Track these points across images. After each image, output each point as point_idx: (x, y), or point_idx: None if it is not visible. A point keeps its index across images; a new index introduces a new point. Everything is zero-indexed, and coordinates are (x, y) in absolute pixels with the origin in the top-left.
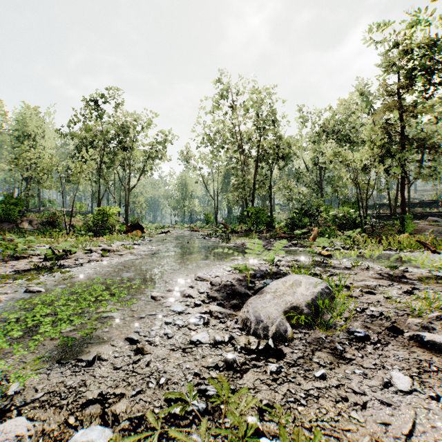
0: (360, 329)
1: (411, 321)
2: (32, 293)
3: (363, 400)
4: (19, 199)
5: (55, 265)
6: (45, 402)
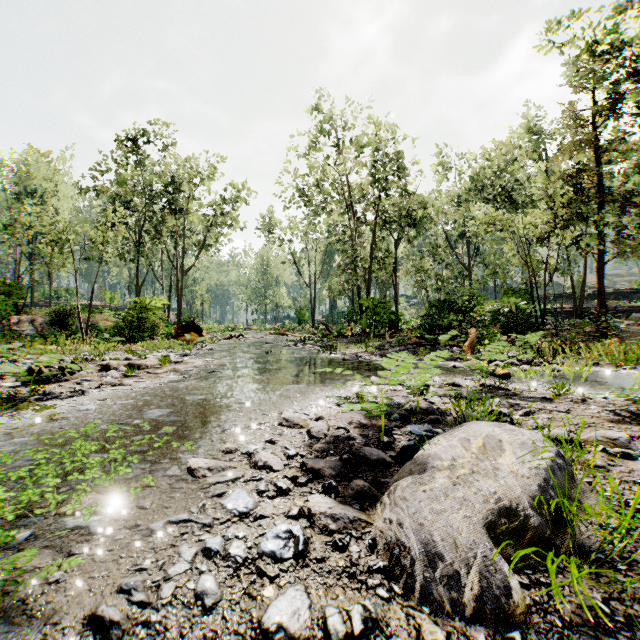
0: None
1: None
2: None
3: None
4: (14, 287)
5: (35, 394)
6: None
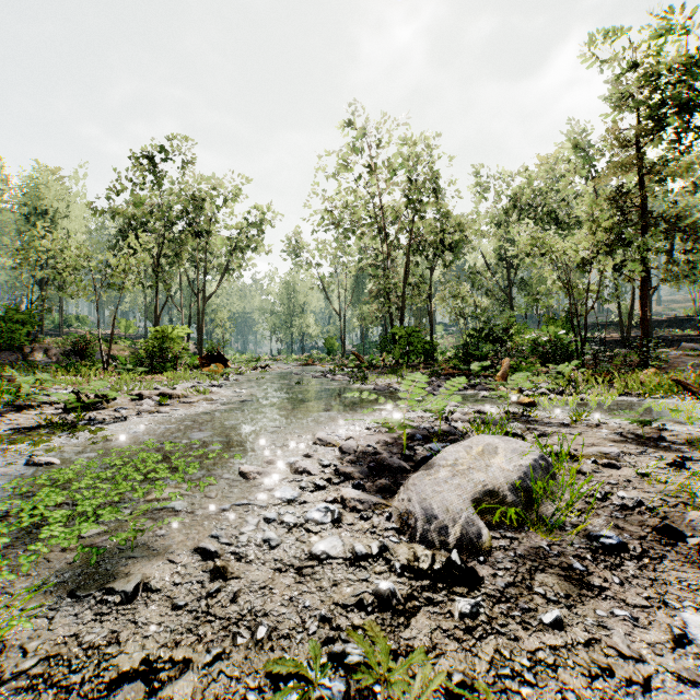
0: (610, 532)
1: (695, 516)
2: (38, 467)
3: (642, 672)
4: (28, 315)
5: (81, 419)
6: (40, 679)
